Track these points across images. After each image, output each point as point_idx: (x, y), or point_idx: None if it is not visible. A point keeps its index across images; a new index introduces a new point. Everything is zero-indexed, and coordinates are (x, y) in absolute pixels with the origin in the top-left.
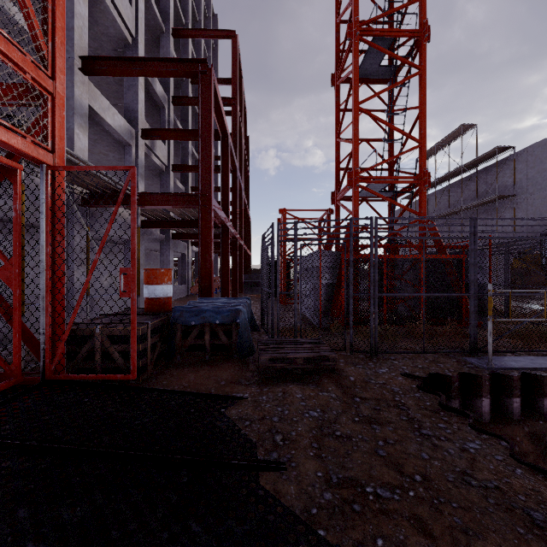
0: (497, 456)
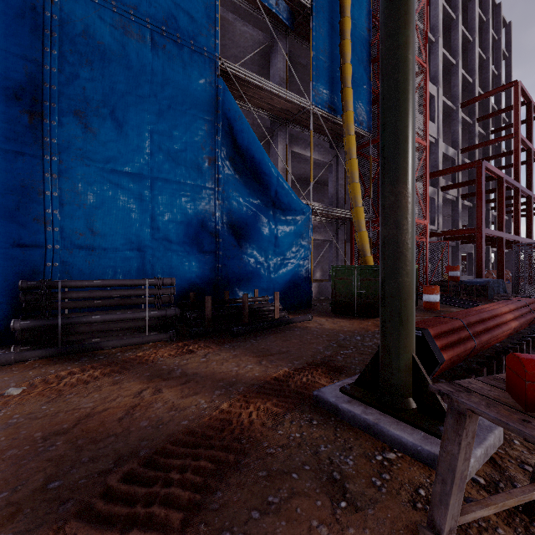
0: None
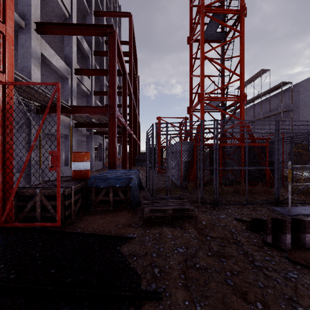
0: None
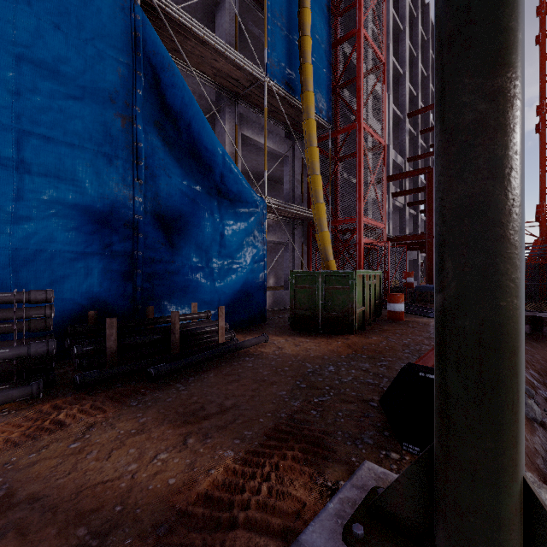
0: None
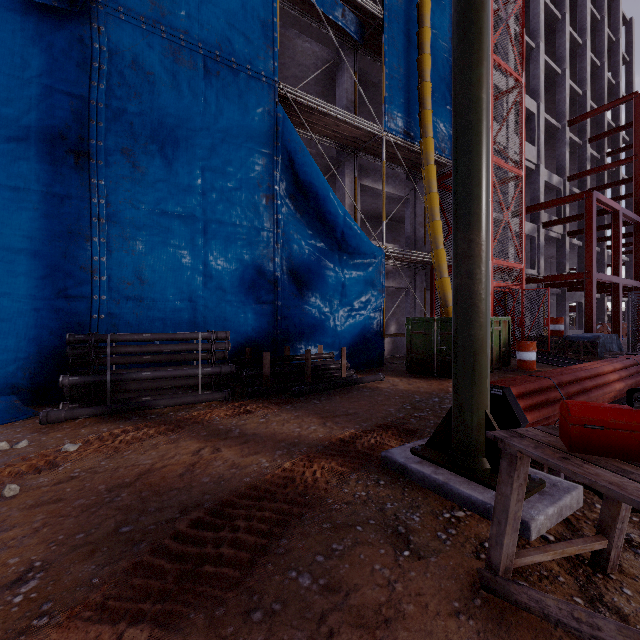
0: None
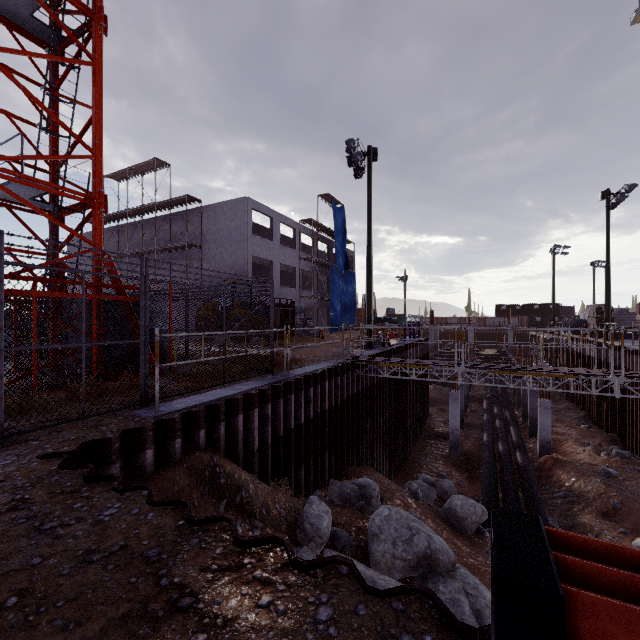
0: (133, 511)
